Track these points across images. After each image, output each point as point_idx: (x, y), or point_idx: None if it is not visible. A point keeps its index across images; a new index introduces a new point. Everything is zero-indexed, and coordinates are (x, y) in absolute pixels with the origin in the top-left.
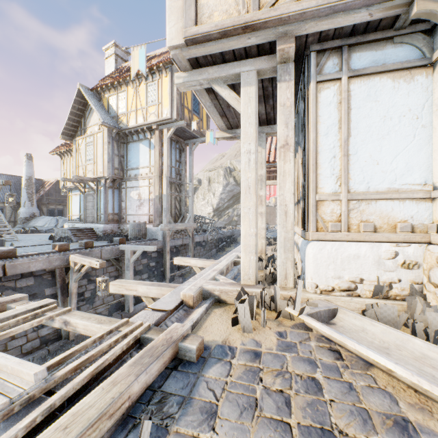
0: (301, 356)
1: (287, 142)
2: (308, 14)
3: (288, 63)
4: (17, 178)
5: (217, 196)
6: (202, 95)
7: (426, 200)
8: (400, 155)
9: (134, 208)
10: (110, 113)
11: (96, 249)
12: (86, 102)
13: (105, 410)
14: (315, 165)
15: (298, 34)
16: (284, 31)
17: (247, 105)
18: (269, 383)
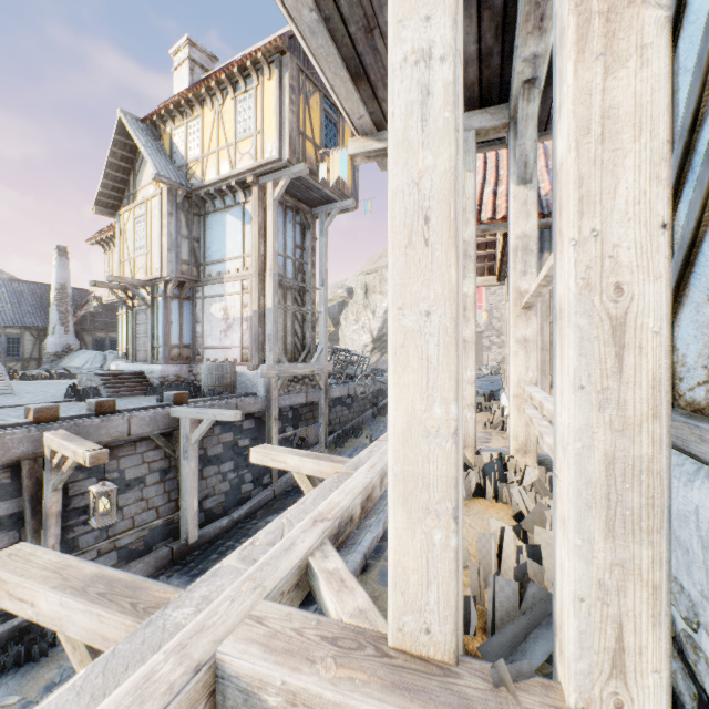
0: None
1: None
2: None
3: None
4: (45, 288)
5: (380, 315)
6: None
7: None
8: None
9: (217, 335)
10: (175, 162)
11: (117, 417)
12: (135, 144)
13: None
14: None
15: None
16: None
17: None
18: None
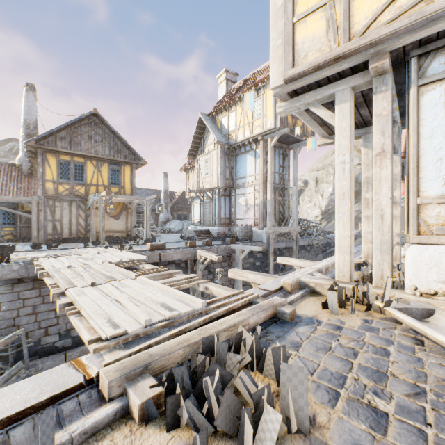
0: (380, 336)
1: (383, 150)
2: (401, 31)
3: (384, 75)
4: (158, 192)
5: (326, 197)
6: (300, 114)
7: None
8: None
9: (242, 213)
10: (222, 132)
11: (213, 247)
12: (204, 126)
13: (236, 323)
14: (415, 169)
15: (392, 49)
16: (376, 51)
17: (341, 121)
18: (344, 343)
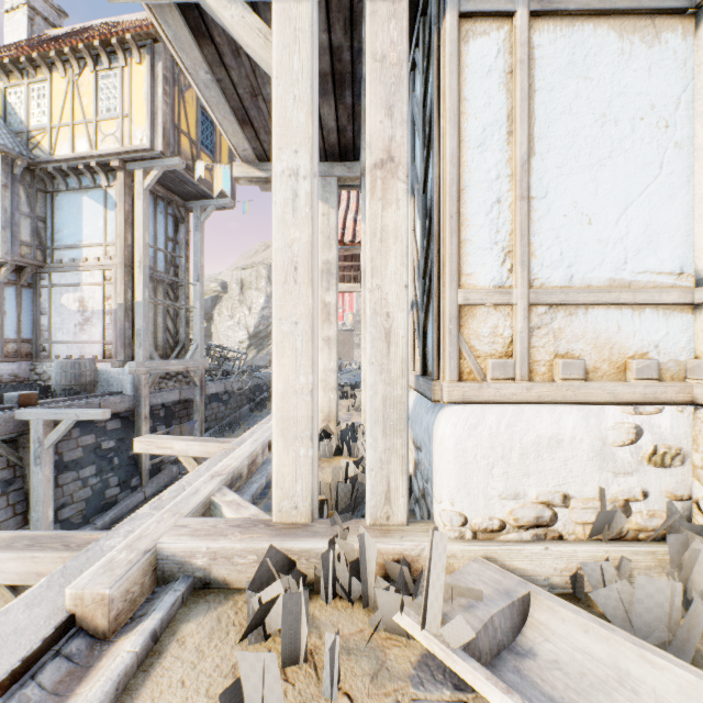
0: None
1: (390, 155)
2: None
3: None
4: None
5: (257, 312)
6: (181, 41)
7: (682, 309)
8: (633, 205)
9: (70, 328)
10: (10, 125)
11: None
12: None
13: None
14: (456, 217)
15: None
16: None
17: (289, 50)
18: None
